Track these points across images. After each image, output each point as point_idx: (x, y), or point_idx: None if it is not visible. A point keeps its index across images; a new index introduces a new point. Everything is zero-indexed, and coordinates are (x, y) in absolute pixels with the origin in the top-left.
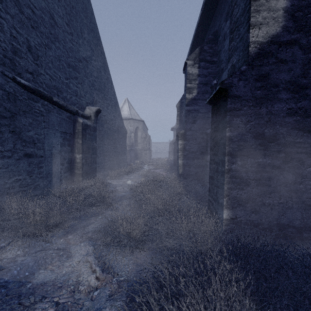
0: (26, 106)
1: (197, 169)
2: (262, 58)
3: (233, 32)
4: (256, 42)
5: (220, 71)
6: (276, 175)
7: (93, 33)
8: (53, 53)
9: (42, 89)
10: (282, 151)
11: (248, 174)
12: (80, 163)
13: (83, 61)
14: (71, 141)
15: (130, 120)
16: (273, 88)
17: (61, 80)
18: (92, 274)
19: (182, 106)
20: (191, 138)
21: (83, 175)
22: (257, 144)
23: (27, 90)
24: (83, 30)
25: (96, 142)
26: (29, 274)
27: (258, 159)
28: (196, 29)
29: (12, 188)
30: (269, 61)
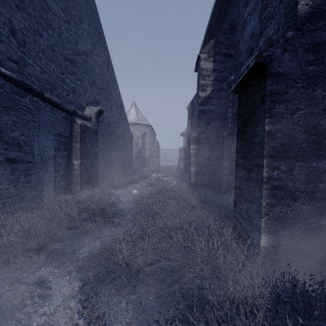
0: (9, 101)
1: (212, 178)
2: (316, 19)
3: None
4: None
5: (239, 65)
6: None
7: (94, 25)
8: (45, 41)
9: (30, 82)
10: None
11: (296, 184)
12: (78, 170)
13: (82, 55)
14: (68, 145)
15: (138, 125)
16: None
17: (55, 74)
18: None
19: (194, 108)
20: (205, 142)
21: (82, 184)
22: (309, 141)
23: (10, 82)
24: (83, 20)
25: (98, 147)
26: None
27: (310, 163)
28: (210, 20)
29: None
30: None
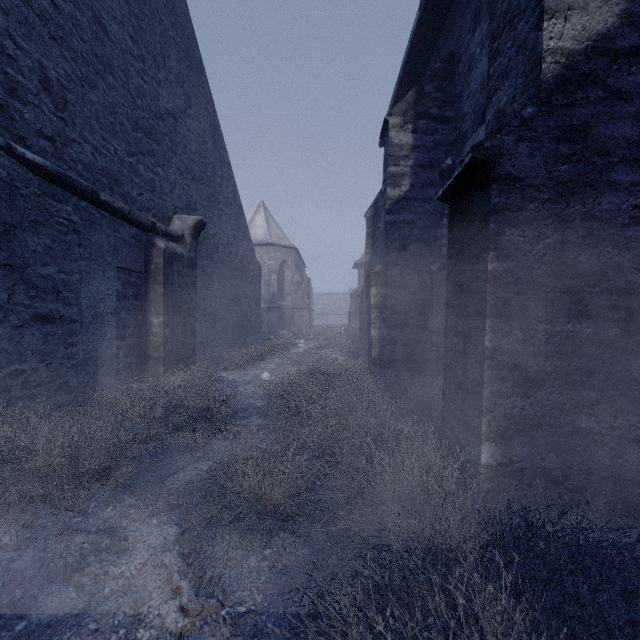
0: (38, 211)
1: (411, 349)
2: (572, 87)
3: (499, 37)
4: (559, 51)
5: (461, 138)
6: (605, 363)
7: (189, 60)
8: (101, 97)
9: (75, 174)
10: (620, 307)
11: (538, 360)
12: (160, 336)
13: (167, 119)
14: (140, 288)
15: (270, 246)
16: (599, 159)
17: (118, 157)
18: (170, 598)
19: (378, 215)
20: (398, 283)
21: (166, 361)
22: (561, 289)
23: (40, 175)
24: (168, 53)
25: (197, 291)
26: (25, 597)
27: (562, 326)
28: (408, 52)
29: (5, 391)
30: (589, 95)
